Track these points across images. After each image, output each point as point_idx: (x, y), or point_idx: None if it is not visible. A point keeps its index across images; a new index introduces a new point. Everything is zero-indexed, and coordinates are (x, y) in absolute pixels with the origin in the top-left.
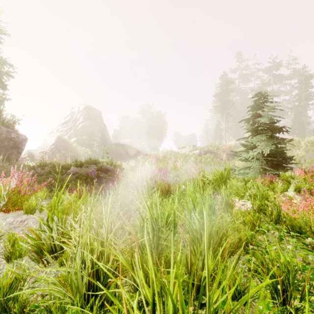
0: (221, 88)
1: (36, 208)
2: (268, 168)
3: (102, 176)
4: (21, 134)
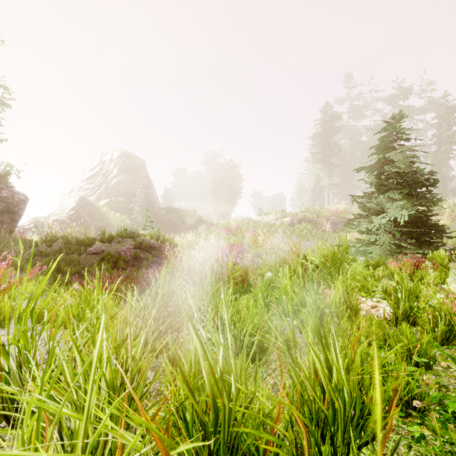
0: (322, 125)
1: (12, 315)
2: (405, 244)
3: (143, 257)
4: (18, 191)
